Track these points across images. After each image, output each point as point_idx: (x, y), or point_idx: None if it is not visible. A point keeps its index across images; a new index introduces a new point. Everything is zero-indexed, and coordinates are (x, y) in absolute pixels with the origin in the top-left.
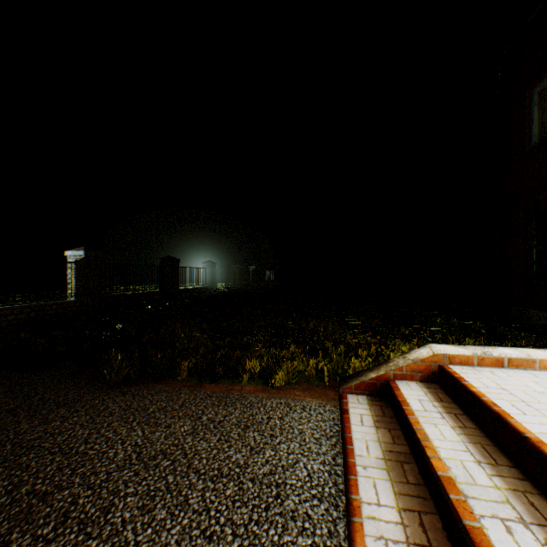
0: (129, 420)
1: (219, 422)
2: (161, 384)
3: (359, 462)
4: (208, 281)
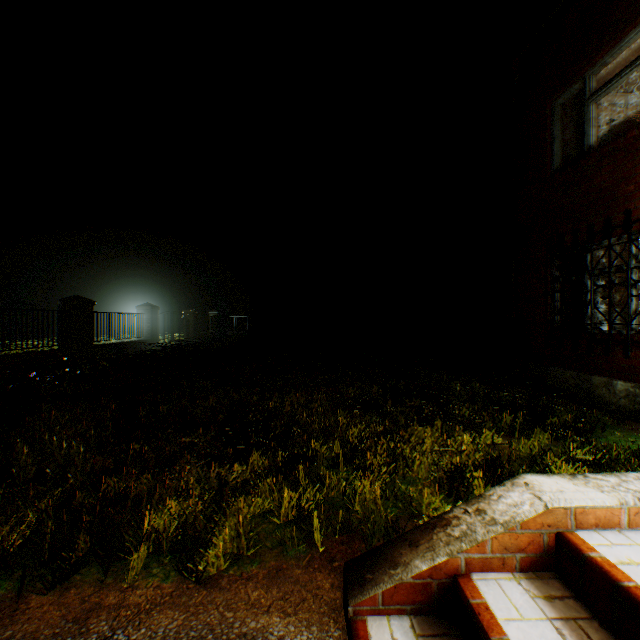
0: None
1: None
2: None
3: None
4: (145, 332)
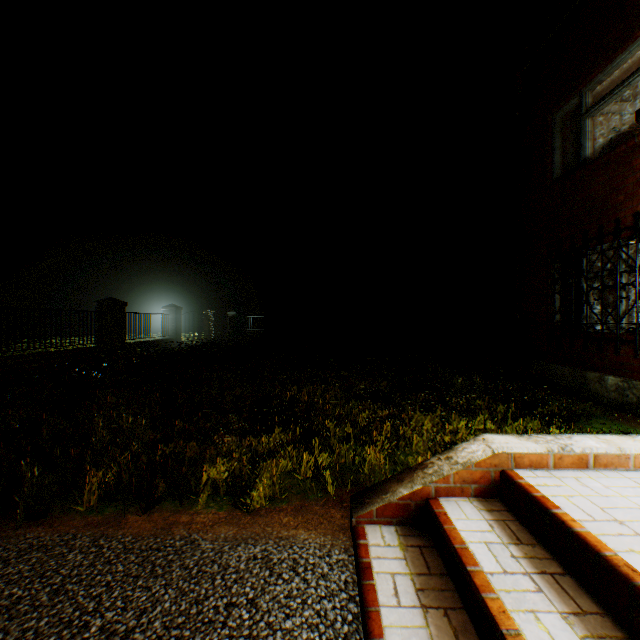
0: None
1: (122, 638)
2: (43, 525)
3: None
4: (170, 331)
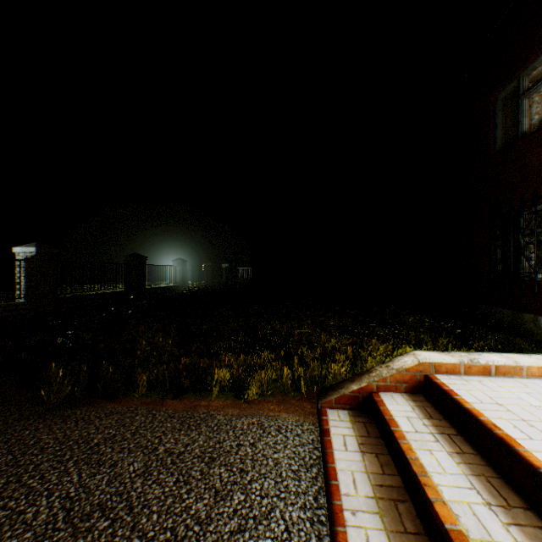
0: (64, 459)
1: (178, 455)
2: (115, 402)
3: (346, 505)
4: (178, 279)
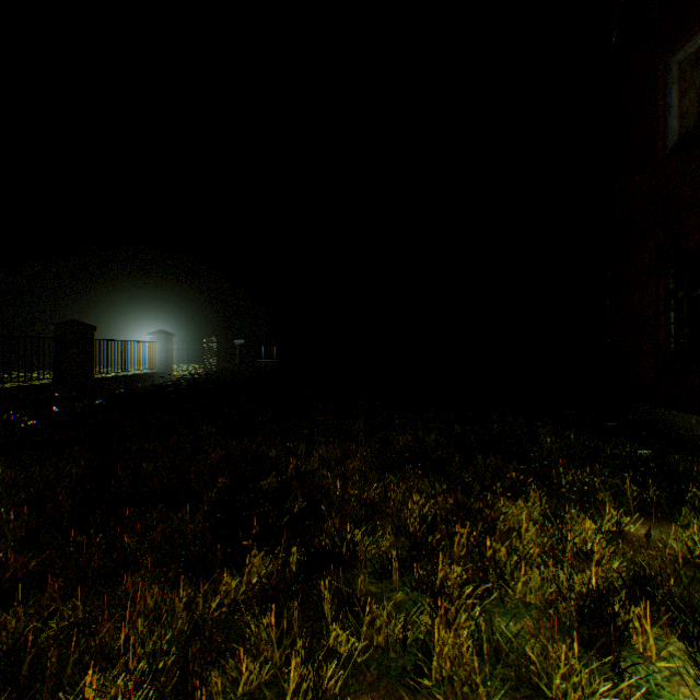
0: None
1: None
2: None
3: None
4: (159, 363)
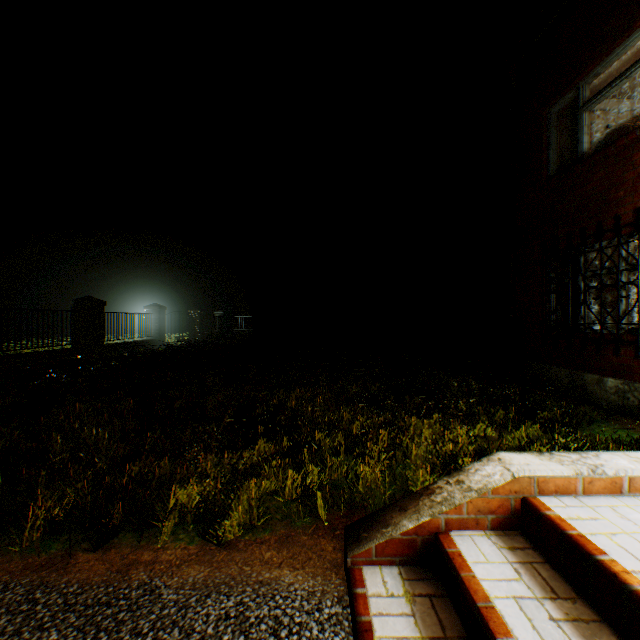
0: None
1: None
2: None
3: None
4: (153, 332)
